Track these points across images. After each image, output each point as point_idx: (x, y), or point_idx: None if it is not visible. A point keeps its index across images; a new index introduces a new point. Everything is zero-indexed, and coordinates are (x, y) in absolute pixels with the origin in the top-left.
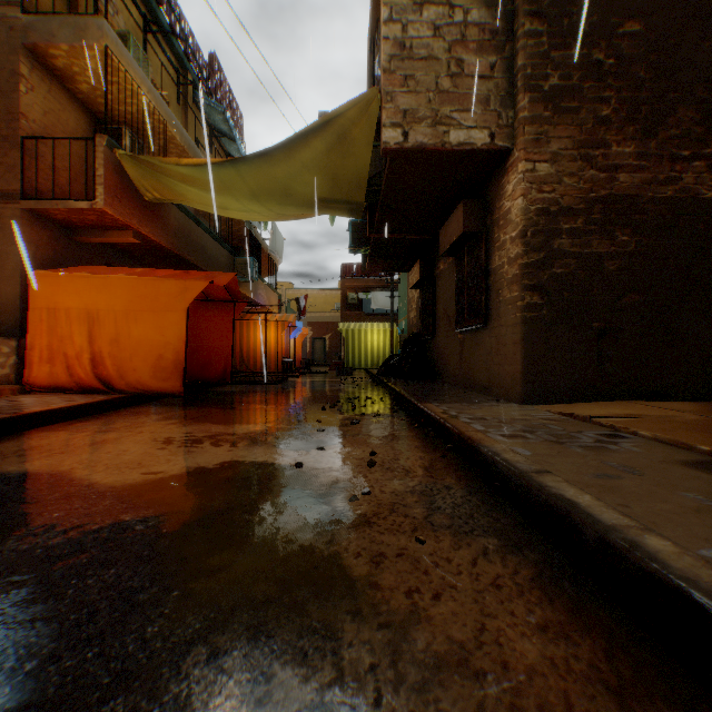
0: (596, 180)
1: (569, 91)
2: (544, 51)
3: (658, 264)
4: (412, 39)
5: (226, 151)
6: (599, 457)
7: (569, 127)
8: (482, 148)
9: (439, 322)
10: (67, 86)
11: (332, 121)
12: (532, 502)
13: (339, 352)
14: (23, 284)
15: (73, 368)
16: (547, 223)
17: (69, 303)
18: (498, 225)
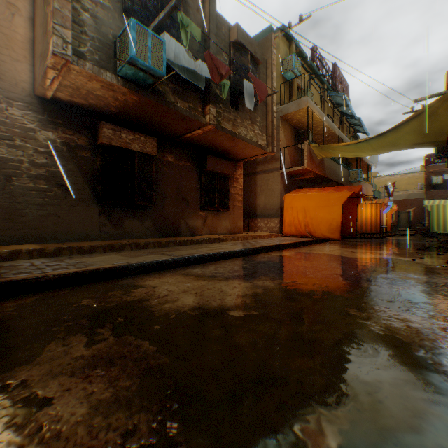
0: None
1: None
2: None
3: None
4: None
5: (340, 111)
6: None
7: None
8: None
9: None
10: (288, 122)
11: (422, 111)
12: None
13: (422, 220)
14: (279, 199)
15: (297, 228)
16: None
17: (296, 205)
18: None
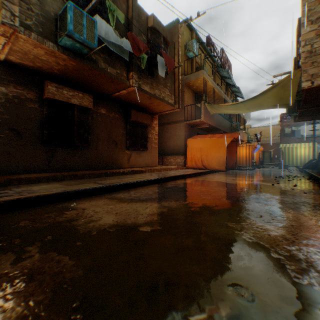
0: None
1: None
2: None
3: None
4: (314, 48)
5: (226, 82)
6: None
7: None
8: None
9: None
10: (190, 88)
11: (279, 83)
12: None
13: (278, 157)
14: (184, 142)
15: (196, 163)
16: None
17: (195, 146)
18: None
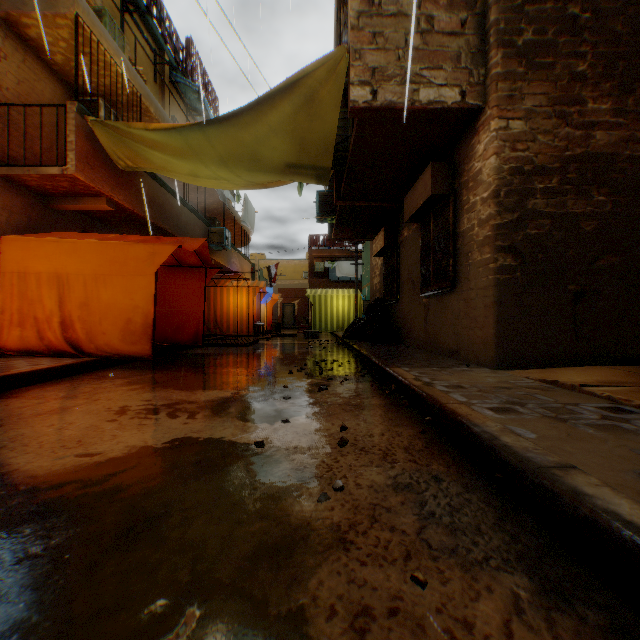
0: (571, 138)
1: (543, 47)
2: (517, 5)
3: (635, 224)
4: None
5: None
6: (621, 442)
7: (543, 83)
8: (452, 107)
9: (403, 287)
10: (42, 57)
11: (299, 82)
12: (561, 513)
13: (307, 316)
14: None
15: (44, 332)
16: (521, 182)
17: (39, 267)
18: (467, 187)
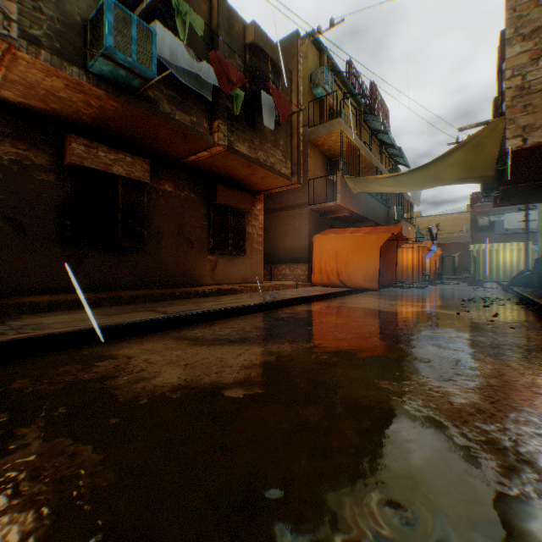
0: None
1: None
2: None
3: None
4: (528, 82)
5: (379, 139)
6: None
7: None
8: None
9: None
10: (319, 149)
11: (468, 141)
12: None
13: (468, 267)
14: (308, 241)
15: (329, 276)
16: None
17: (327, 248)
18: None
